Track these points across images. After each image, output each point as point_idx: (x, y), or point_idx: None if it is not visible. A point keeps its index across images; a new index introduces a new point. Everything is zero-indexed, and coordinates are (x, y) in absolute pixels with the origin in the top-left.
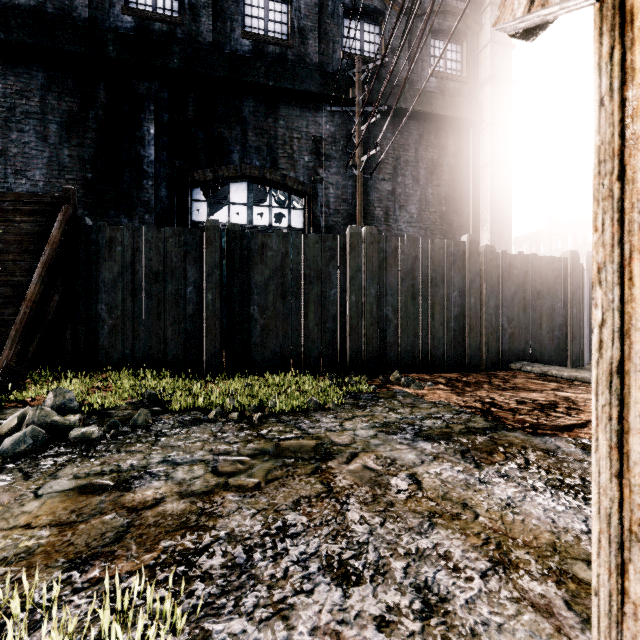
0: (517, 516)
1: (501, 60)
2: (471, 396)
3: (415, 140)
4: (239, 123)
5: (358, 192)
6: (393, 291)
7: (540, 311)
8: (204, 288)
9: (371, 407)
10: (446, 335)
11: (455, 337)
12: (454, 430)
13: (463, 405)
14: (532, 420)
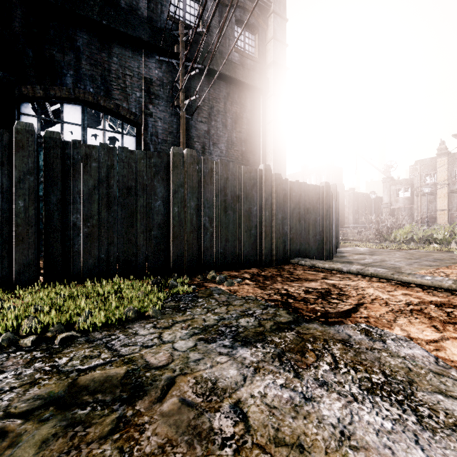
0: (358, 454)
1: (280, 52)
2: (271, 289)
3: (224, 96)
4: (72, 50)
5: (181, 128)
6: (209, 204)
7: (308, 222)
8: (13, 194)
9: (191, 309)
10: (249, 240)
11: (255, 241)
12: (266, 328)
13: (267, 299)
14: (321, 309)
